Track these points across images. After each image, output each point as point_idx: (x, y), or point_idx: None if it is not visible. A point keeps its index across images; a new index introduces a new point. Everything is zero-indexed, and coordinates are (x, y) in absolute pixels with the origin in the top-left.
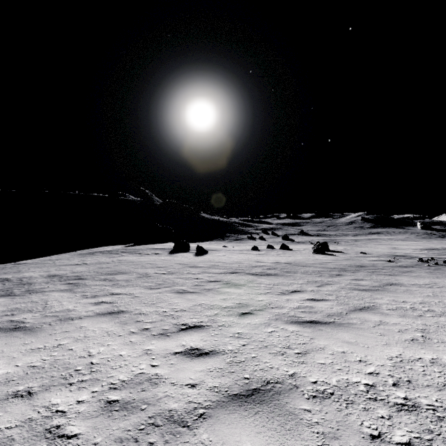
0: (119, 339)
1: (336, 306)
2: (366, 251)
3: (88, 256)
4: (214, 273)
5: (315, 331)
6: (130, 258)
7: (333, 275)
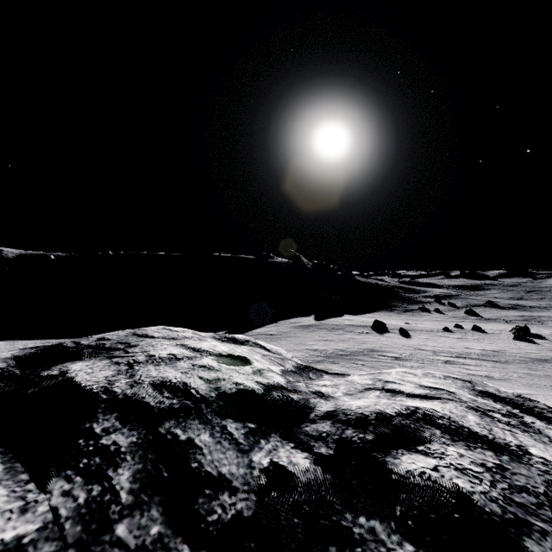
0: None
1: (539, 381)
2: None
3: (311, 331)
4: (445, 356)
5: (529, 386)
6: (357, 337)
7: (536, 365)
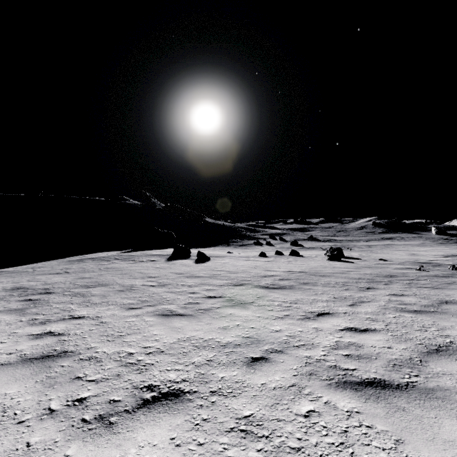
0: (10, 437)
1: (396, 345)
2: (385, 258)
3: (75, 263)
4: (214, 285)
5: (392, 413)
6: (121, 266)
7: (363, 288)
